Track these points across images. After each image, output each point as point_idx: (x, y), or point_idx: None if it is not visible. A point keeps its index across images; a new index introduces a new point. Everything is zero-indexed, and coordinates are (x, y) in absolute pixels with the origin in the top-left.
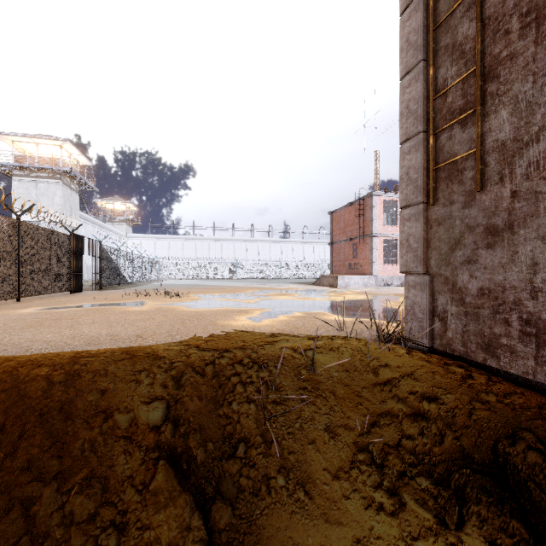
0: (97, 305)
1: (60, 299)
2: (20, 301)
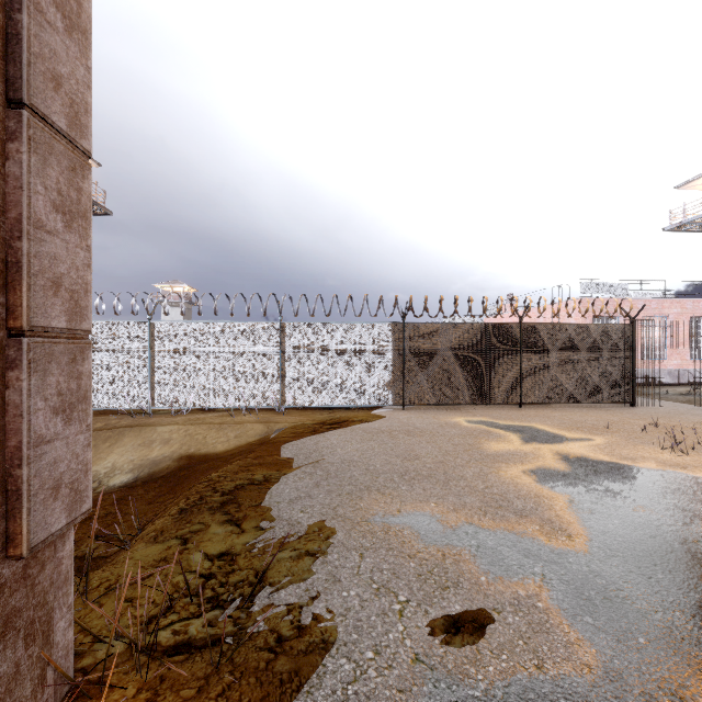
0: (513, 429)
1: (562, 412)
2: (521, 408)
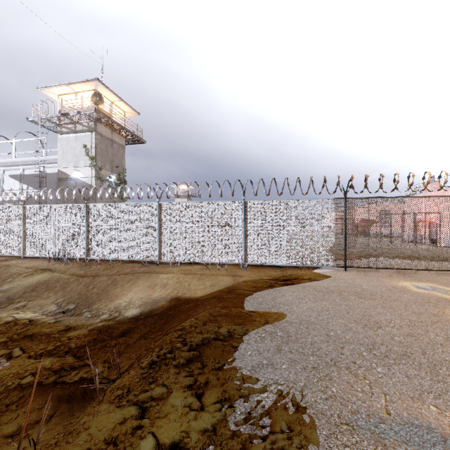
0: None
1: None
2: None
